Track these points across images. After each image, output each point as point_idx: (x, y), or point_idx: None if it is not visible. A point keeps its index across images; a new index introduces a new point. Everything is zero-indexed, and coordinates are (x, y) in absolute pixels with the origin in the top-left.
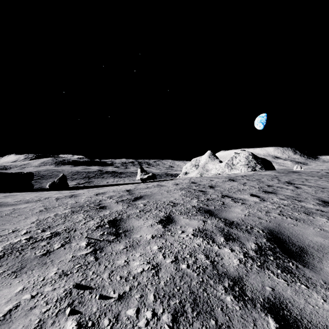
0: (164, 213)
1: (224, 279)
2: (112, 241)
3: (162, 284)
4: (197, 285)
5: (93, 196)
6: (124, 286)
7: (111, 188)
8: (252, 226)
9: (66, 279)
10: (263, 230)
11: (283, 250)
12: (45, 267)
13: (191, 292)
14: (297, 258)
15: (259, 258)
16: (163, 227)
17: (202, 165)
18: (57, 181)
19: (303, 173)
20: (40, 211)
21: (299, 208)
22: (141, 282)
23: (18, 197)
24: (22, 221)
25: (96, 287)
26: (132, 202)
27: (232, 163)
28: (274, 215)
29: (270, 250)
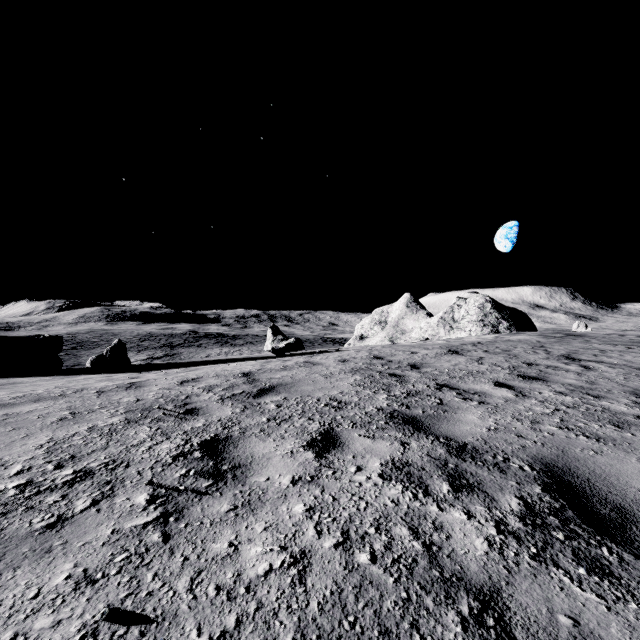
0: (318, 425)
1: (459, 593)
2: (206, 493)
3: (314, 608)
4: (395, 609)
5: (175, 387)
6: (224, 614)
7: (212, 370)
8: (507, 455)
9: (90, 595)
10: (531, 465)
11: (582, 515)
12: (47, 560)
13: (383, 631)
14: (618, 536)
15: (532, 535)
16: (317, 459)
17: (393, 321)
18: (108, 354)
19: (592, 338)
20: (61, 419)
21: (600, 413)
22: (265, 604)
23: (23, 387)
24: (19, 443)
25: (159, 617)
26: (254, 399)
27: (452, 318)
28: (550, 428)
29: (554, 513)
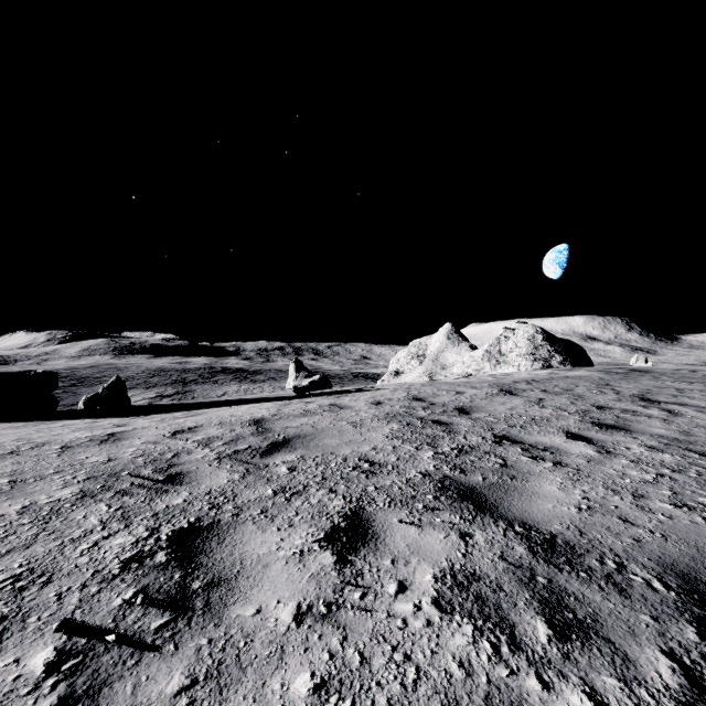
0: (343, 501)
1: None
2: (151, 645)
3: None
4: None
5: (164, 439)
6: None
7: (217, 415)
8: (619, 557)
9: None
10: (662, 578)
11: None
12: None
13: None
14: None
15: None
16: (338, 566)
17: (432, 355)
18: (104, 393)
19: (661, 374)
20: None
21: None
22: None
23: None
24: None
25: None
26: (261, 458)
27: (498, 351)
28: (663, 506)
29: None
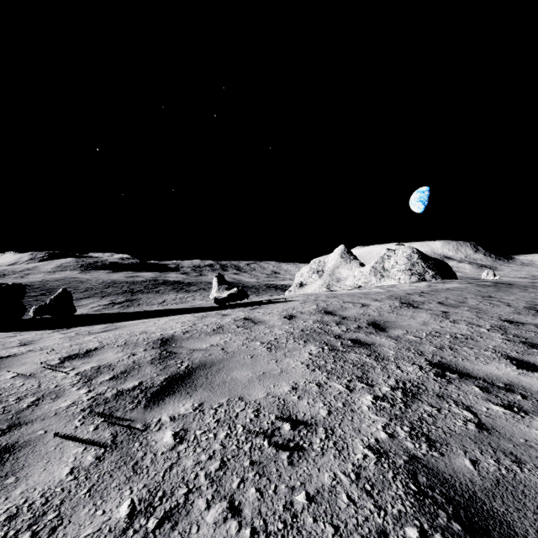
0: None
1: None
2: None
3: None
4: None
5: (44, 370)
6: None
7: (131, 330)
8: None
9: None
10: None
11: None
12: None
13: None
14: None
15: None
16: None
17: (329, 270)
18: (51, 303)
19: (525, 286)
20: None
21: None
22: None
23: None
24: None
25: None
26: (144, 410)
27: (382, 267)
28: None
29: None
